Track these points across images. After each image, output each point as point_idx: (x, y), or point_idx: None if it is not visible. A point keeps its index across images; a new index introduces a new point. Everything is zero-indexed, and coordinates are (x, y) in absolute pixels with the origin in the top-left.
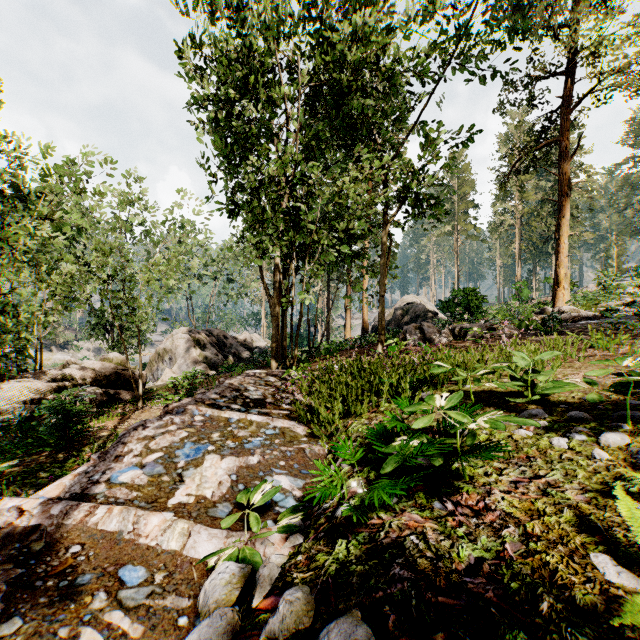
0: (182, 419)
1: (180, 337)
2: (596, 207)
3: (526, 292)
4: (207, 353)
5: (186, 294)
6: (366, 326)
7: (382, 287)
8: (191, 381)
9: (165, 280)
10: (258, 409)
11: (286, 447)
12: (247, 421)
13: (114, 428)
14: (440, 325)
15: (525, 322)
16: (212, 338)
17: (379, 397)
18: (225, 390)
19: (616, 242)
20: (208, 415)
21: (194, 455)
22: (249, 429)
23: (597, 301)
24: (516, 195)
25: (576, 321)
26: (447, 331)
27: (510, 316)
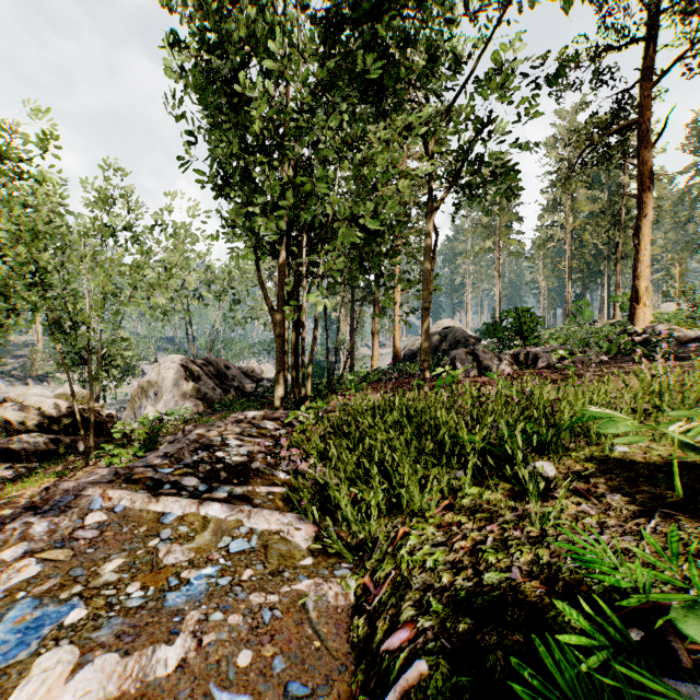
0: (53, 524)
1: (168, 367)
2: (663, 216)
3: (588, 313)
4: (202, 387)
5: (185, 317)
6: (398, 354)
7: (426, 297)
8: (149, 429)
9: (153, 298)
10: (231, 486)
11: (264, 594)
12: (198, 519)
13: (28, 501)
14: (496, 350)
15: (614, 345)
16: (210, 368)
17: (449, 468)
18: (185, 448)
19: (678, 260)
20: (120, 509)
21: (9, 653)
22: (195, 541)
23: (692, 320)
24: (566, 206)
25: (680, 343)
26: (509, 357)
27: (579, 340)
